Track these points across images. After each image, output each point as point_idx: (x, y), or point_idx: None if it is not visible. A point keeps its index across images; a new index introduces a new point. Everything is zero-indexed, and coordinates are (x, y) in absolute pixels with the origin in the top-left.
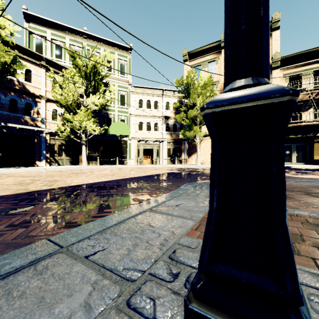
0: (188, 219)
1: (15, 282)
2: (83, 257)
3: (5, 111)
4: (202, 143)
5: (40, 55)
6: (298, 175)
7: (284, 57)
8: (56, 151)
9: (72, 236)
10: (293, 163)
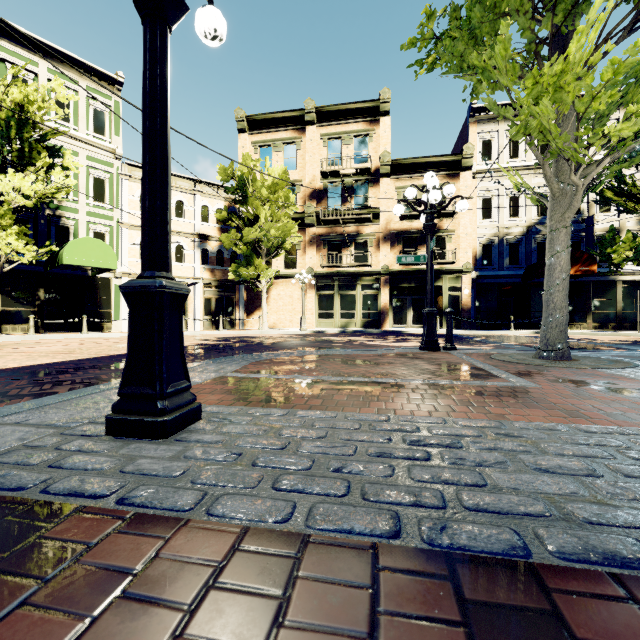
0: None
1: None
2: (13, 423)
3: None
4: (272, 290)
5: None
6: (392, 342)
7: (396, 160)
8: None
9: None
10: (408, 326)
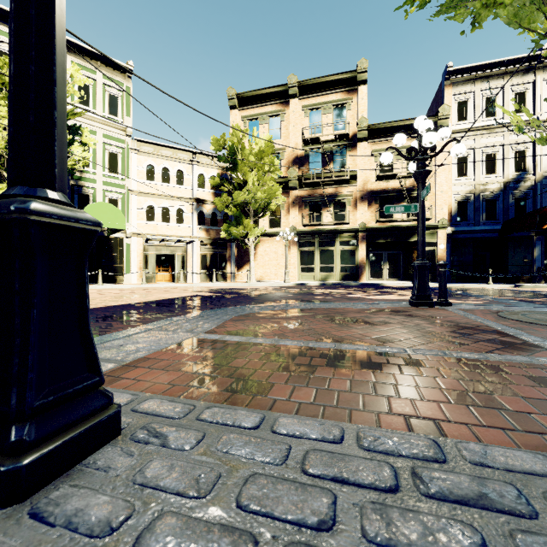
0: (113, 362)
1: None
2: None
3: None
4: (259, 247)
5: None
6: (373, 295)
7: (373, 125)
8: None
9: None
10: (384, 279)
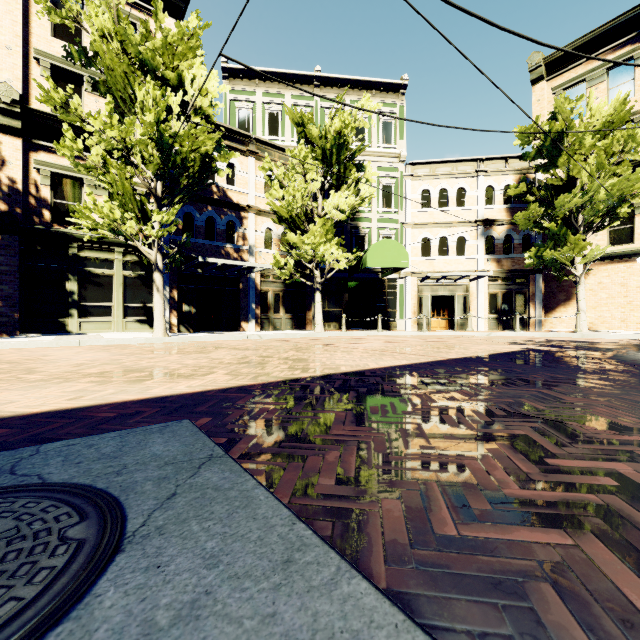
0: None
1: None
2: None
3: (200, 238)
4: (587, 277)
5: (247, 135)
6: None
7: None
8: (270, 304)
9: None
10: None
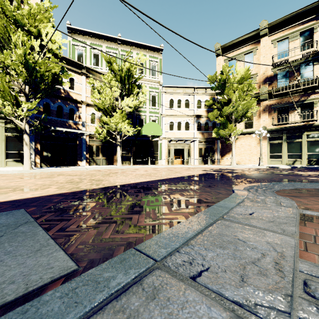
0: (281, 233)
1: (131, 306)
2: (189, 278)
3: (53, 117)
4: (237, 142)
5: (81, 64)
6: None
7: None
8: (94, 152)
9: (159, 247)
10: None
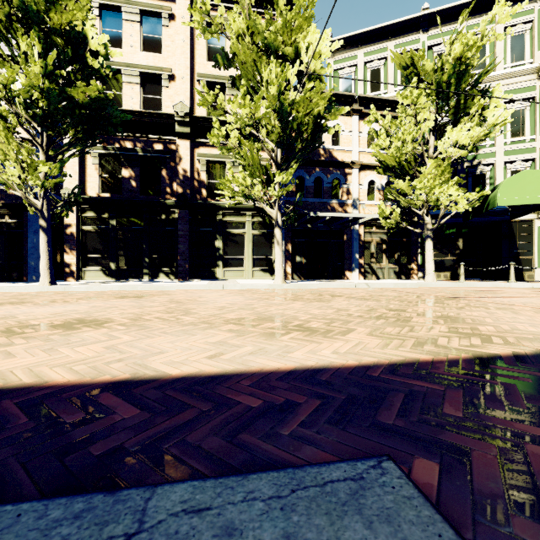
0: None
1: None
2: None
3: (309, 198)
4: None
5: (351, 96)
6: None
7: None
8: (372, 253)
9: None
10: None
